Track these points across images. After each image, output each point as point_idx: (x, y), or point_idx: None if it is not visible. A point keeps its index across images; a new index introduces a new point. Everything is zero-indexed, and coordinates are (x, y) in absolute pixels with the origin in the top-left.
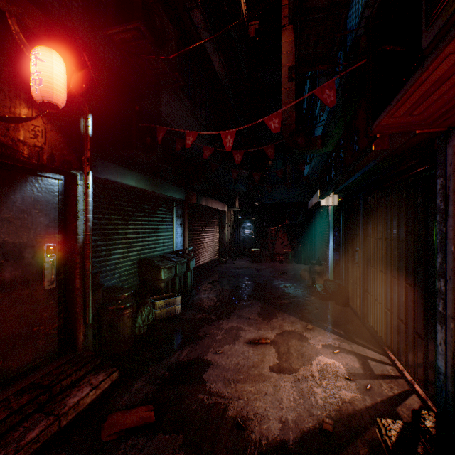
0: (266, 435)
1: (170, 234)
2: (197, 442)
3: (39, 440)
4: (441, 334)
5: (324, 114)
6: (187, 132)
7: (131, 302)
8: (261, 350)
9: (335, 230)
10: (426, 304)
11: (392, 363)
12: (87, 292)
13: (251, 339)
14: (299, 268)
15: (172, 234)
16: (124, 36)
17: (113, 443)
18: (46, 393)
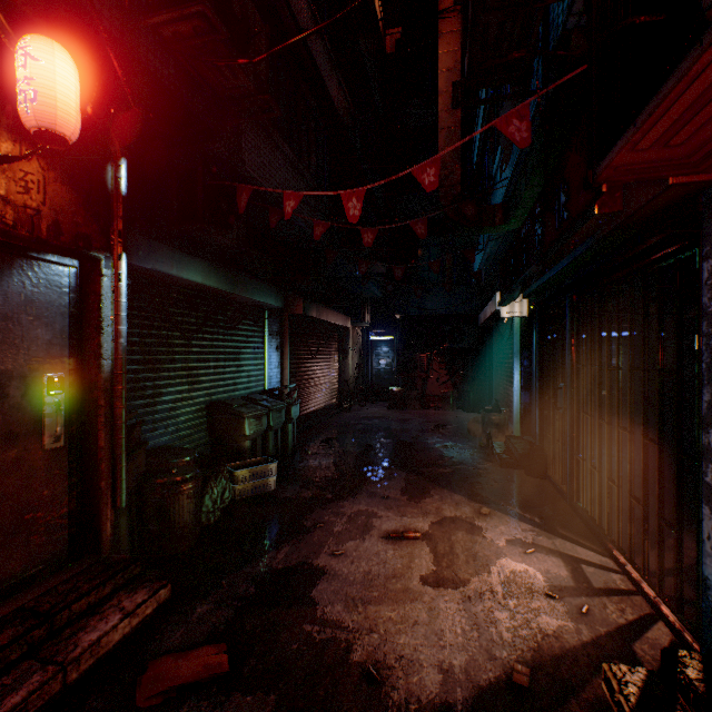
0: (417, 694)
1: (261, 364)
2: (300, 708)
3: (27, 708)
4: (710, 522)
5: (507, 169)
6: (286, 193)
7: (193, 471)
8: (407, 550)
9: (524, 357)
10: (680, 472)
11: (622, 570)
12: (117, 455)
13: (390, 531)
14: (466, 418)
15: (263, 363)
16: (179, 29)
17: (156, 711)
18: (43, 625)
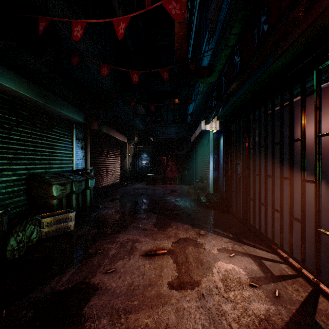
0: None
1: (70, 155)
2: None
3: None
4: None
5: (211, 47)
6: (74, 21)
7: None
8: (158, 263)
9: (215, 153)
10: None
11: (285, 261)
12: None
13: (147, 251)
14: (185, 187)
15: (72, 155)
16: None
17: None
18: None
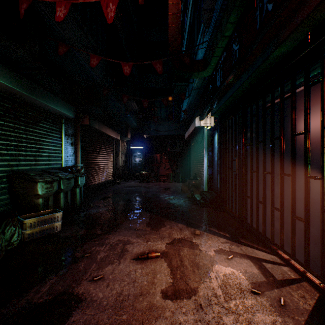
0: None
1: (58, 151)
2: None
3: None
4: None
5: (206, 39)
6: (58, 2)
7: None
8: (151, 267)
9: (209, 150)
10: None
11: (287, 263)
12: None
13: (139, 253)
14: (178, 185)
15: (60, 151)
16: None
17: None
18: None
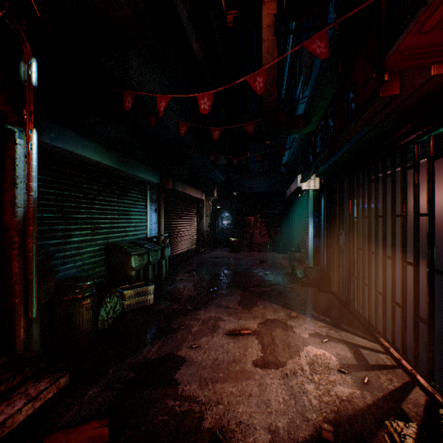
0: None
1: (144, 220)
2: None
3: None
4: None
5: (307, 91)
6: (158, 96)
7: (90, 291)
8: (242, 342)
9: (315, 216)
10: (431, 283)
11: (386, 351)
12: (29, 279)
13: (231, 330)
14: (278, 257)
15: (146, 220)
16: None
17: None
18: None
